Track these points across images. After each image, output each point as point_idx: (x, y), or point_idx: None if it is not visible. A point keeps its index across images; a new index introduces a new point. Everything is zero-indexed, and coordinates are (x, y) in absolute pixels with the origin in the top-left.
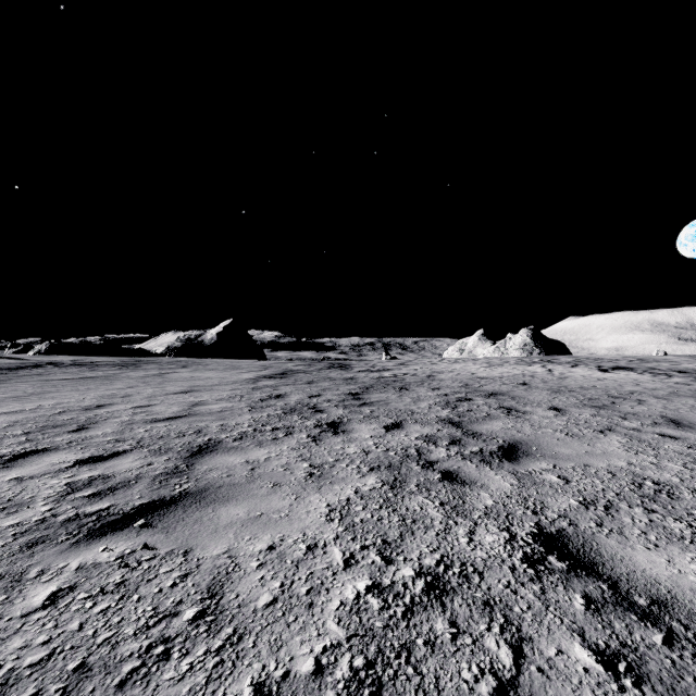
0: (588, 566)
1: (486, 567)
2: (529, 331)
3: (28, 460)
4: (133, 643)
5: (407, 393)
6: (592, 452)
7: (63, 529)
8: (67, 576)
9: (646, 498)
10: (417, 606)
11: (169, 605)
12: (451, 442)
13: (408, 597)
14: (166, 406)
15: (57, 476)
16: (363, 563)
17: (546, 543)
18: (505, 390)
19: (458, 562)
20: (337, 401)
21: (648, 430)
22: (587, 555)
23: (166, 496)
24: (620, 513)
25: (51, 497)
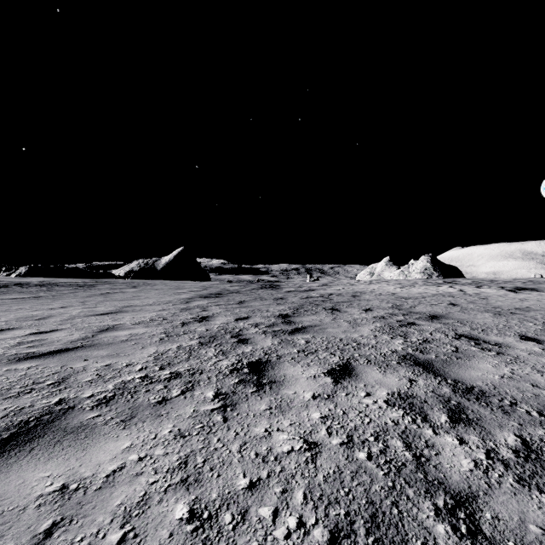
0: None
1: None
2: (428, 257)
3: None
4: None
5: (340, 315)
6: None
7: None
8: None
9: None
10: None
11: None
12: (451, 413)
13: None
14: (70, 331)
15: None
16: None
17: None
18: (442, 312)
19: None
20: (266, 326)
21: None
22: None
23: None
24: None
25: None
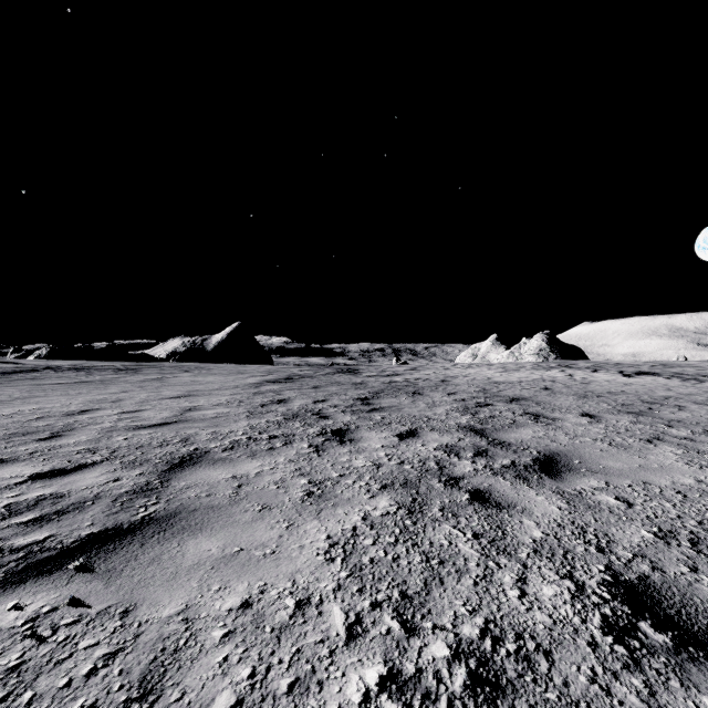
0: (703, 640)
1: (553, 641)
2: (544, 335)
3: None
4: None
5: (420, 398)
6: (647, 466)
7: None
8: None
9: None
10: None
11: None
12: (477, 453)
13: (443, 700)
14: (157, 411)
15: None
16: (374, 633)
17: (629, 599)
18: (527, 395)
19: (511, 632)
20: (345, 407)
21: (703, 439)
22: (695, 620)
23: (124, 523)
24: None
25: None
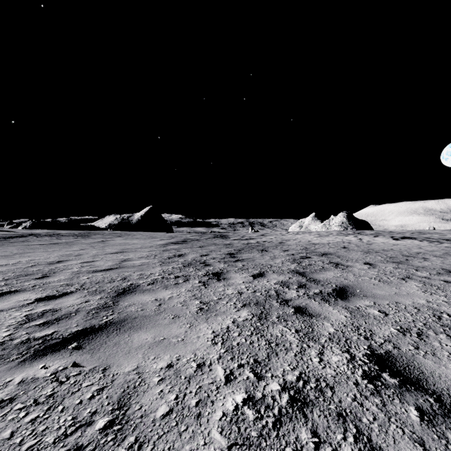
0: (415, 381)
1: (335, 382)
2: (345, 214)
3: (2, 298)
4: (51, 450)
5: (266, 253)
6: (399, 293)
7: (16, 350)
8: (10, 389)
9: (446, 327)
10: (284, 417)
11: (85, 415)
12: (299, 286)
13: (276, 409)
14: (104, 261)
15: (20, 310)
16: (240, 379)
17: (379, 362)
18: (332, 252)
19: (313, 378)
20: (220, 259)
21: (435, 278)
22: (412, 372)
23: (96, 325)
24: (430, 339)
25: (12, 325)
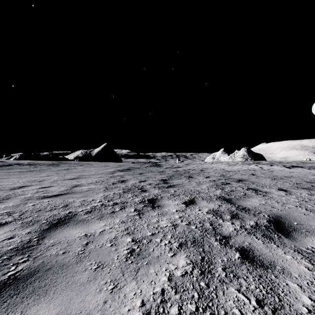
0: None
1: None
2: (245, 149)
3: None
4: None
5: (192, 179)
6: None
7: None
8: None
9: None
10: None
11: None
12: (232, 216)
13: None
14: (58, 187)
15: None
16: None
17: None
18: (245, 178)
19: None
20: (155, 184)
21: None
22: None
23: None
24: None
25: None
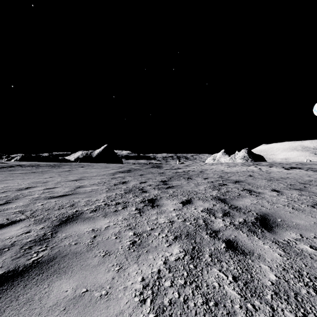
0: None
1: None
2: (246, 150)
3: None
4: None
5: (191, 180)
6: None
7: None
8: None
9: None
10: None
11: None
12: (224, 214)
13: None
14: (63, 188)
15: None
16: None
17: None
18: (242, 179)
19: None
20: (155, 185)
21: None
22: None
23: (21, 266)
24: None
25: None
